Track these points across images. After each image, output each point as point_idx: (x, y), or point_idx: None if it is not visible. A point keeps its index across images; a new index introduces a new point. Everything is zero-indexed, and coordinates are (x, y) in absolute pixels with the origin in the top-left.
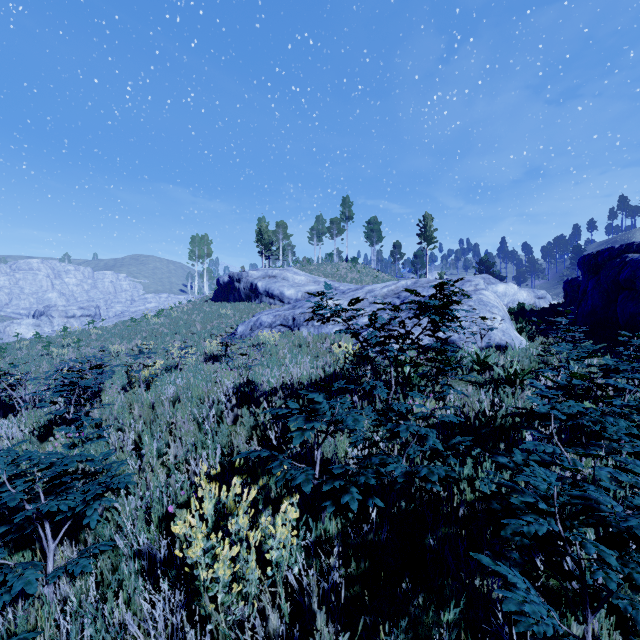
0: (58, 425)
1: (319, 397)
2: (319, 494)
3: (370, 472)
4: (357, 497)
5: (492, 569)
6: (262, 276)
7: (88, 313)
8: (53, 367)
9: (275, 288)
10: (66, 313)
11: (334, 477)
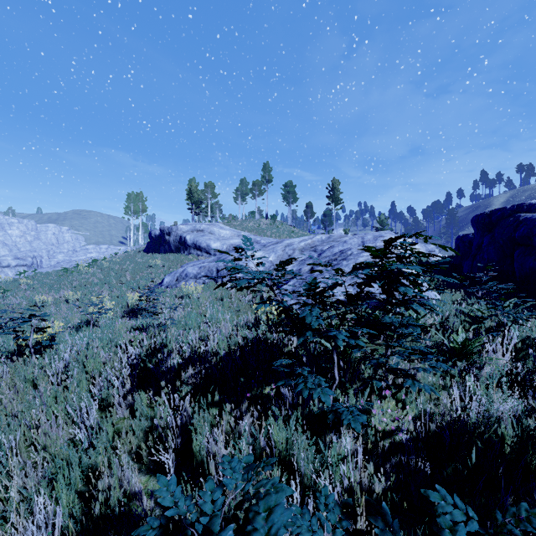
0: None
1: None
2: None
3: None
4: None
5: None
6: (190, 230)
7: (24, 263)
8: None
9: (202, 241)
10: (0, 263)
11: None
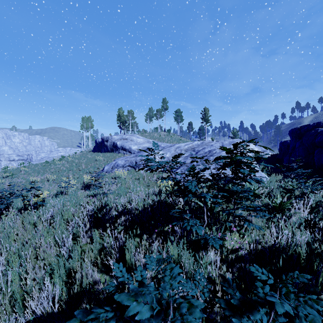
0: None
1: (143, 310)
2: None
3: None
4: None
5: None
6: (119, 138)
7: (22, 158)
8: None
9: (126, 145)
10: (9, 158)
11: None
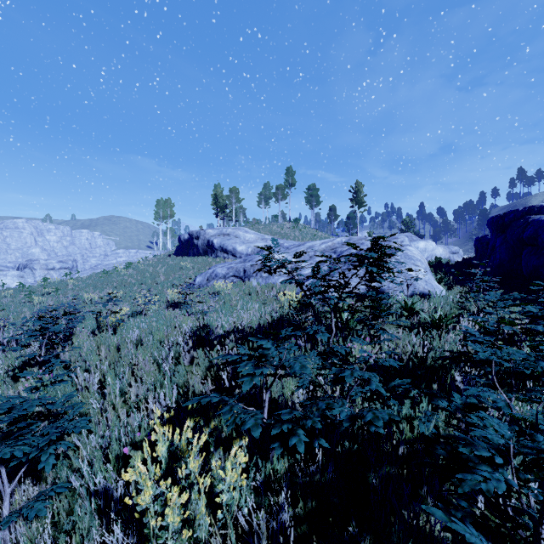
0: (32, 366)
1: (268, 344)
2: (267, 435)
3: (316, 415)
4: (304, 439)
5: (446, 524)
6: (217, 234)
7: (66, 266)
8: (34, 313)
9: (228, 244)
10: (47, 266)
11: (282, 420)
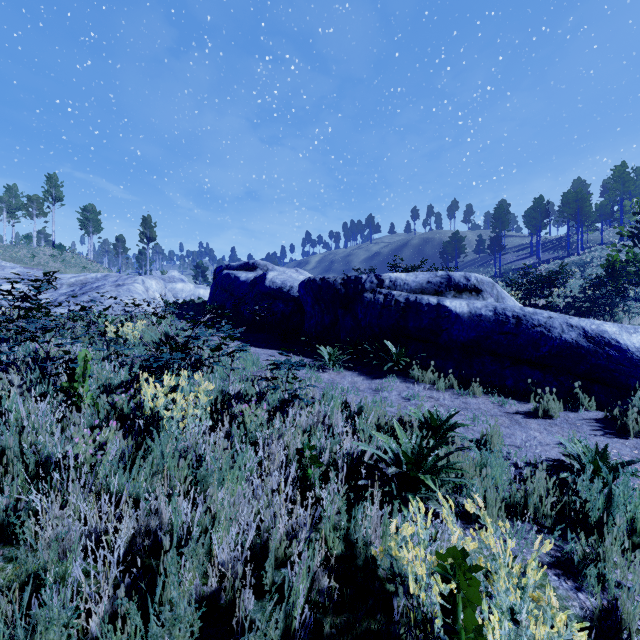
0: None
1: None
2: None
3: None
4: None
5: None
6: None
7: None
8: None
9: None
10: None
11: None
